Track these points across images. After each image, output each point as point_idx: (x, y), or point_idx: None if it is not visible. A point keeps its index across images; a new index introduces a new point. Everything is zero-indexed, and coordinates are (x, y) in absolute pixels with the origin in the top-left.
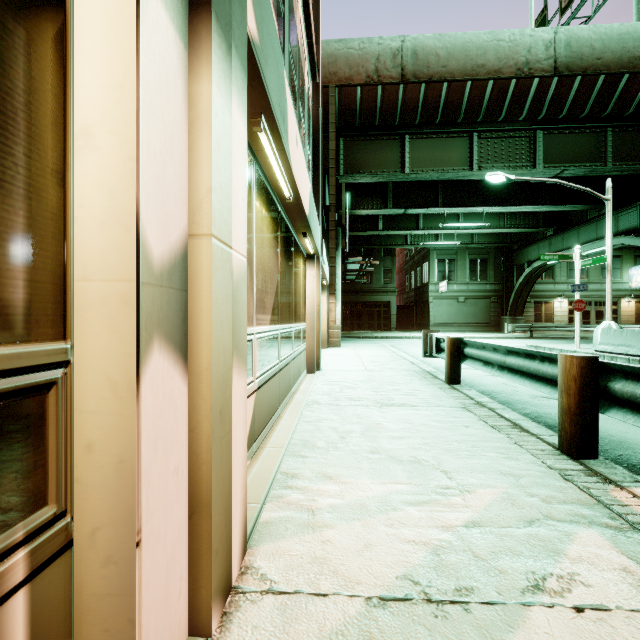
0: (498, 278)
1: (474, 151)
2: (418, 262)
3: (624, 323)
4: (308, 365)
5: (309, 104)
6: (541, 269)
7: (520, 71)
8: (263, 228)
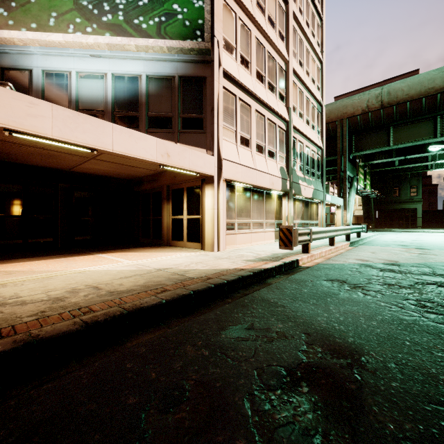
0: None
1: (437, 126)
2: None
3: None
4: None
5: (318, 159)
6: None
7: None
8: (298, 206)
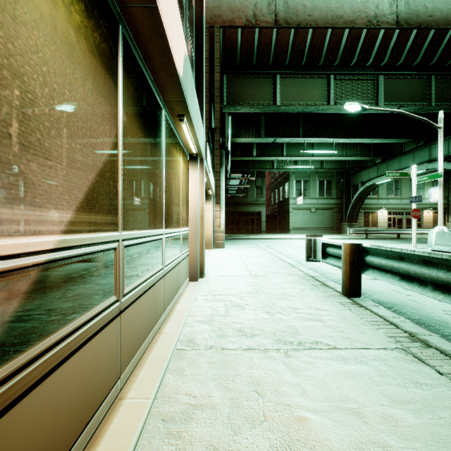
0: (339, 195)
1: (331, 90)
2: (281, 182)
3: (425, 227)
4: (191, 272)
5: None
6: (371, 188)
7: (370, 23)
8: None
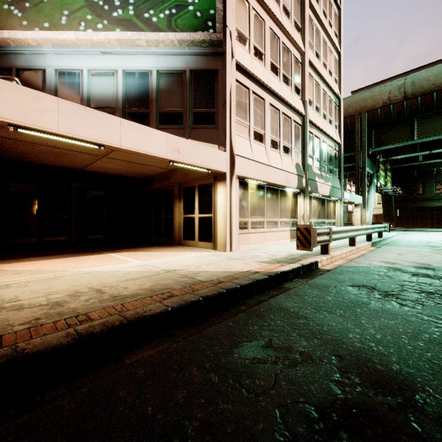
0: None
1: None
2: None
3: None
4: None
5: (336, 155)
6: None
7: None
8: (314, 204)
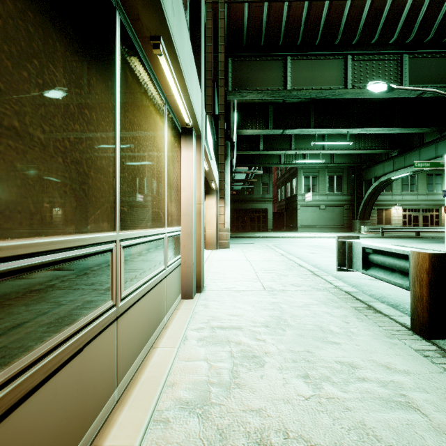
0: (350, 190)
1: (348, 72)
2: (288, 178)
3: (444, 225)
4: (184, 287)
5: None
6: (386, 183)
7: None
8: None
